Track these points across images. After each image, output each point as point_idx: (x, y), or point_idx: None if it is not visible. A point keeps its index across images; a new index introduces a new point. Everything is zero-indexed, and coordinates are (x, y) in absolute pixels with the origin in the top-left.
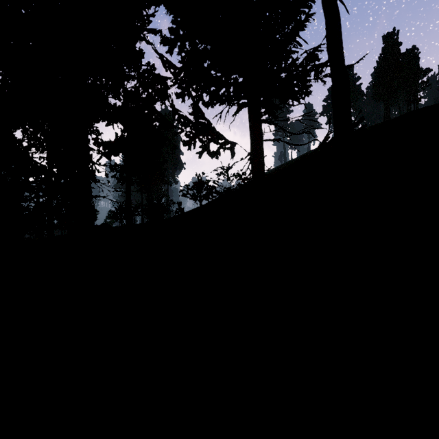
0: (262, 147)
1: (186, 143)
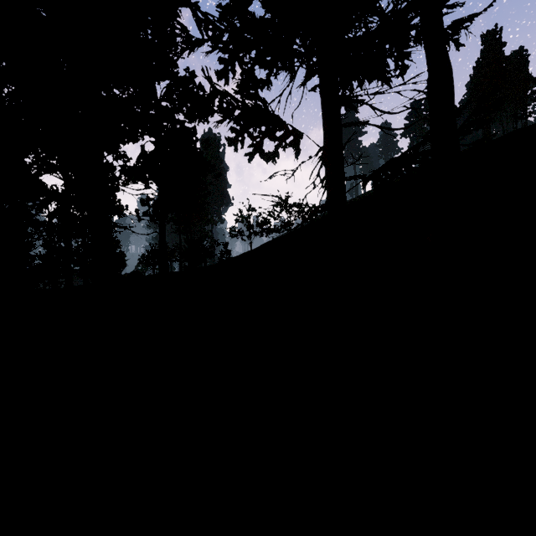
0: (341, 137)
1: (231, 141)
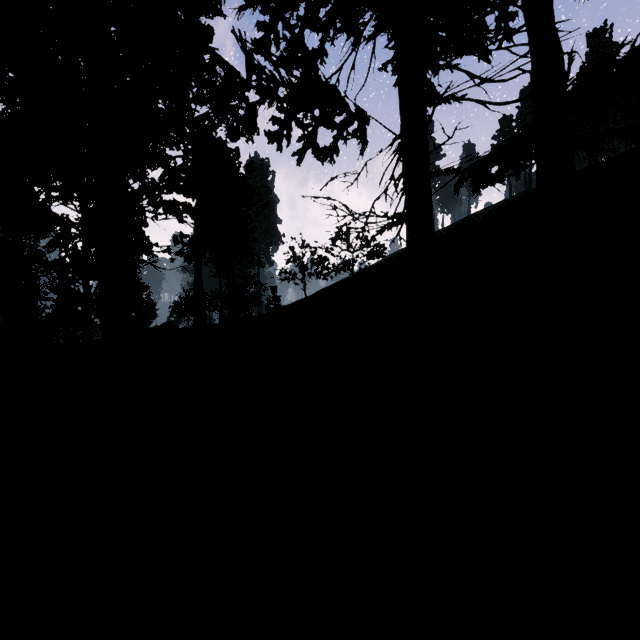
0: (425, 117)
1: (274, 136)
